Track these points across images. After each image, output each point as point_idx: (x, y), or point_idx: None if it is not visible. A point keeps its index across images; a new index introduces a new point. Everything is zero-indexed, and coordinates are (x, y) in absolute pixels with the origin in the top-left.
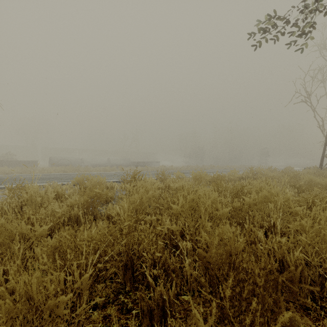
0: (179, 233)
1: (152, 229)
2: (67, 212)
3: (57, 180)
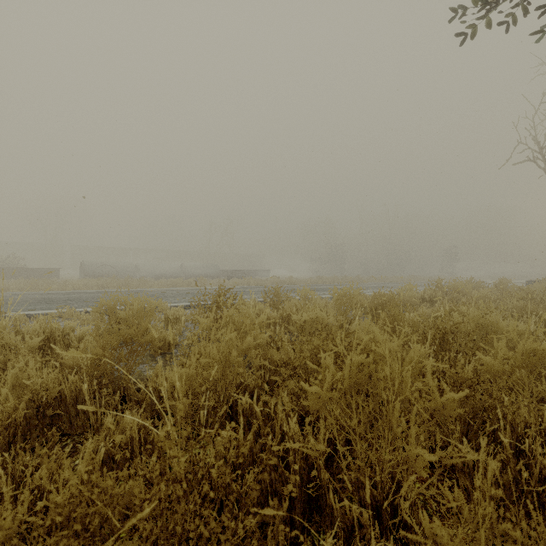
0: (323, 455)
1: (252, 440)
2: (54, 385)
3: (80, 304)
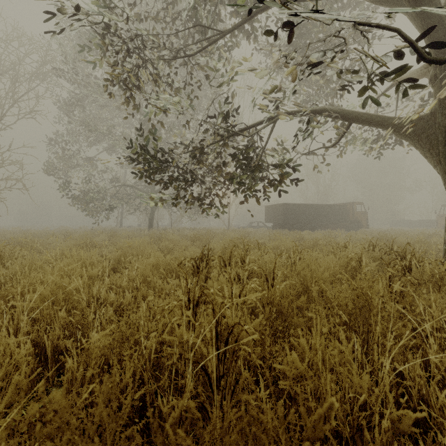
0: None
1: None
2: None
3: None
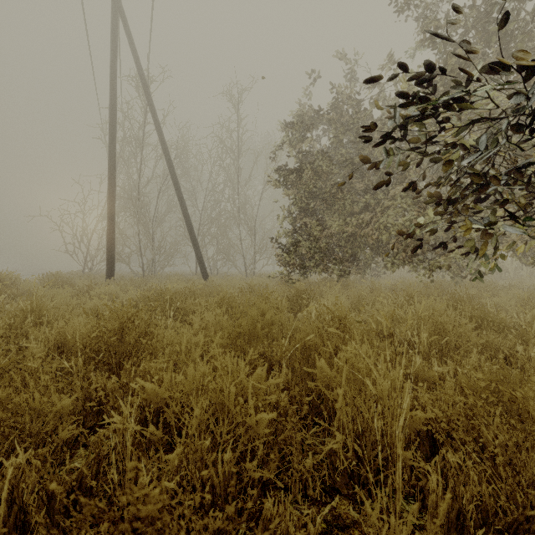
0: None
1: None
2: None
3: None
